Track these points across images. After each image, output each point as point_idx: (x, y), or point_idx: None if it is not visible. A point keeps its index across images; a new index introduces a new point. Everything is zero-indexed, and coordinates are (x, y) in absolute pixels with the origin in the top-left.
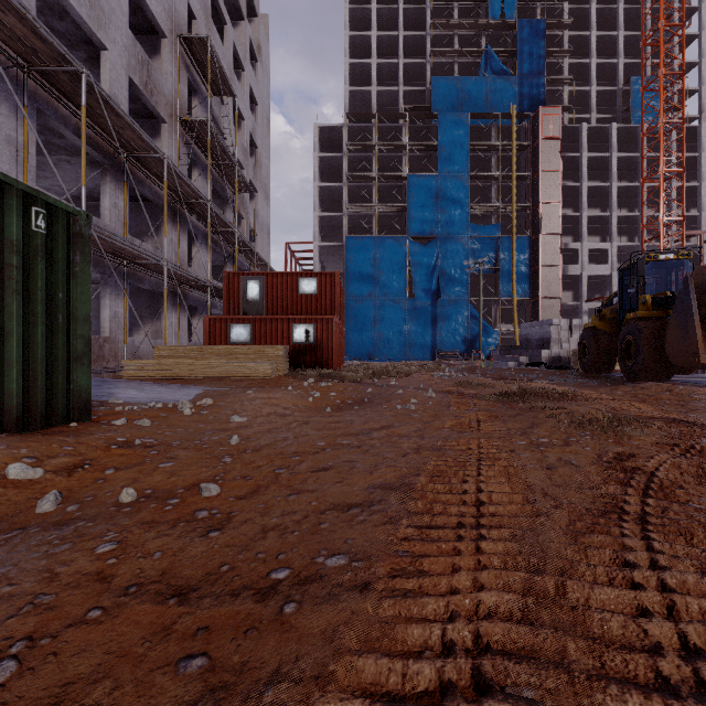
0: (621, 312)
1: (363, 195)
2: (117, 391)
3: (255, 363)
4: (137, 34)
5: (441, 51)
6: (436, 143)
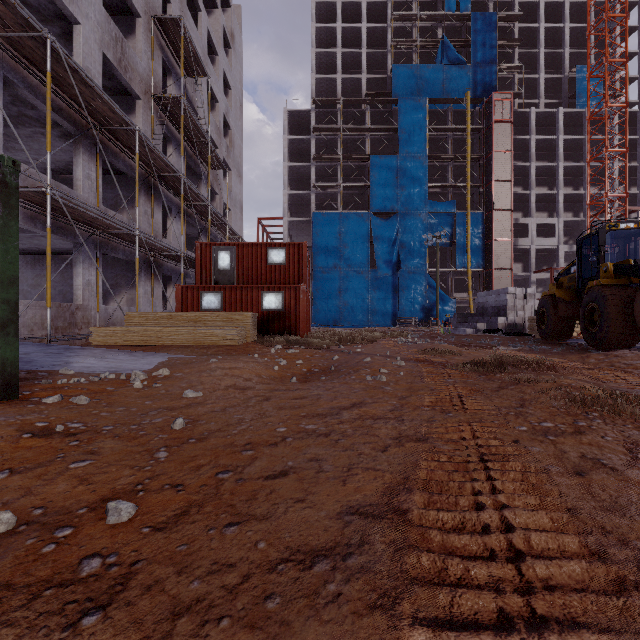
0: (580, 281)
1: (329, 174)
2: (76, 359)
3: (222, 330)
4: (113, 15)
5: (401, 41)
6: (396, 126)
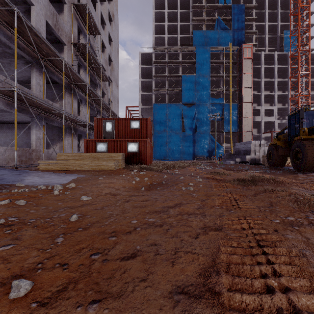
0: (289, 137)
1: (161, 85)
2: (27, 177)
3: (106, 162)
4: (52, 2)
5: (197, 19)
6: (195, 61)
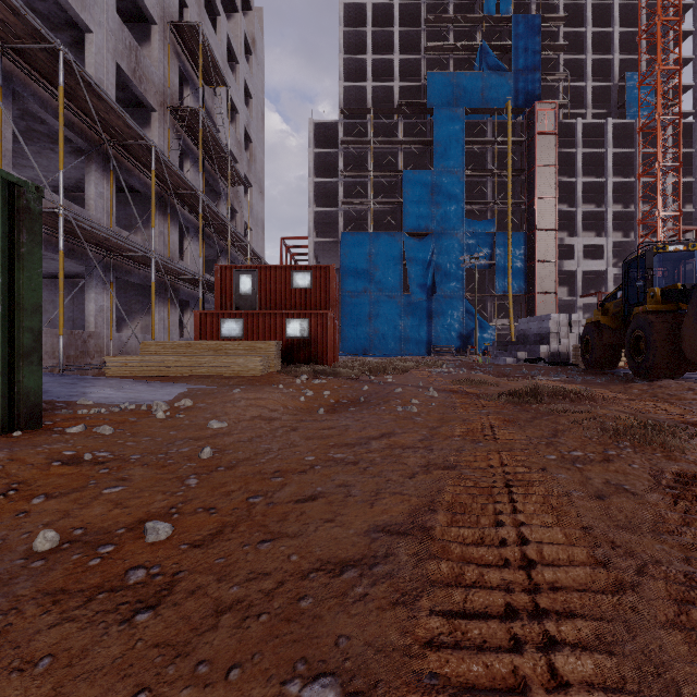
0: (626, 306)
1: (358, 191)
2: (92, 390)
3: (245, 359)
4: (126, 21)
5: (437, 46)
6: (431, 139)
